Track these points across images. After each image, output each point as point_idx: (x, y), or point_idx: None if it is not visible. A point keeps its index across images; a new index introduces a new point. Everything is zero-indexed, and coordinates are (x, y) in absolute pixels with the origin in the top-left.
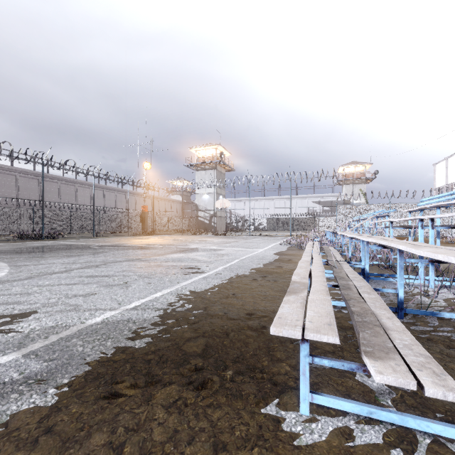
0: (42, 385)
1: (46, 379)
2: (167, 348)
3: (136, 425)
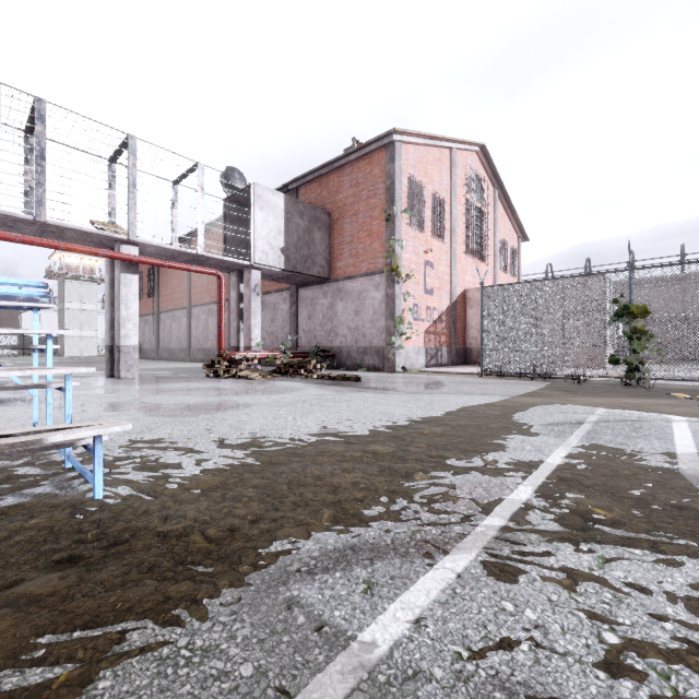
0: (291, 560)
1: (288, 570)
2: (92, 592)
3: (213, 513)
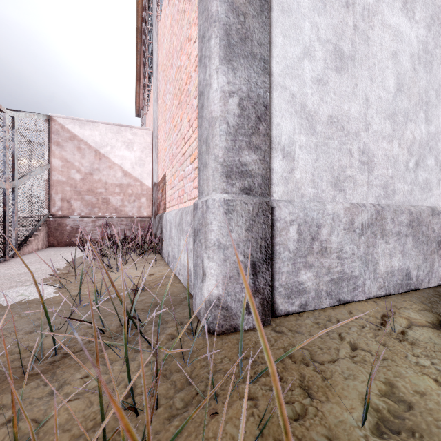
0: None
1: None
2: None
3: None
